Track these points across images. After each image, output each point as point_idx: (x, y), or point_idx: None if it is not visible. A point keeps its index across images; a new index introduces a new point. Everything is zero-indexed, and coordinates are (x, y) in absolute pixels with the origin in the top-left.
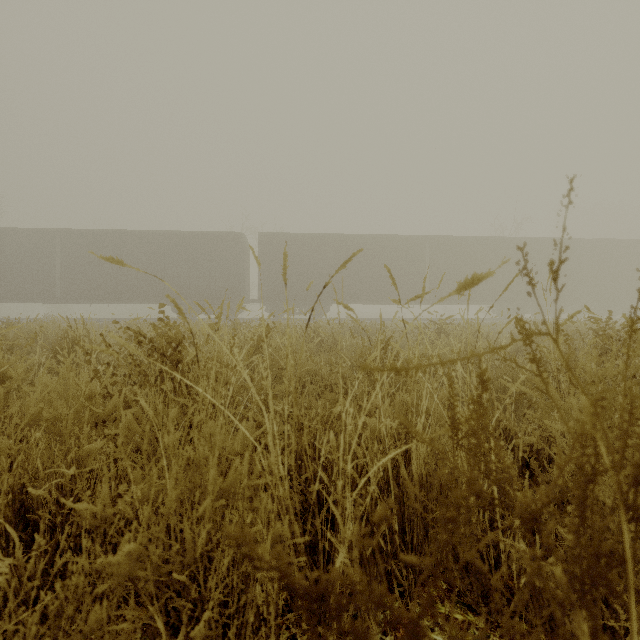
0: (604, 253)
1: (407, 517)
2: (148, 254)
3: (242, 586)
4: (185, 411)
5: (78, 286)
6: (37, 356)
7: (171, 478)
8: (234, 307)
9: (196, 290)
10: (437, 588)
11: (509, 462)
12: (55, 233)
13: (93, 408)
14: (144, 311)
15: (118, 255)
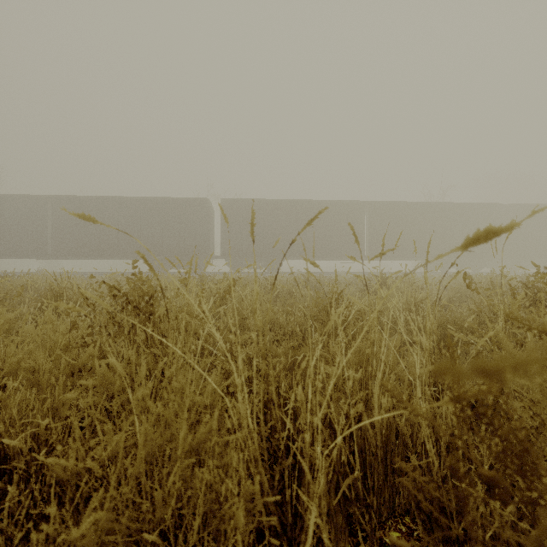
0: (519, 216)
1: (368, 463)
2: (127, 217)
3: (212, 543)
4: (157, 359)
5: (66, 244)
6: (26, 306)
7: (141, 436)
8: (200, 262)
9: (168, 248)
10: (397, 531)
11: (469, 413)
12: (47, 199)
13: (69, 359)
14: (123, 266)
15: (101, 218)
